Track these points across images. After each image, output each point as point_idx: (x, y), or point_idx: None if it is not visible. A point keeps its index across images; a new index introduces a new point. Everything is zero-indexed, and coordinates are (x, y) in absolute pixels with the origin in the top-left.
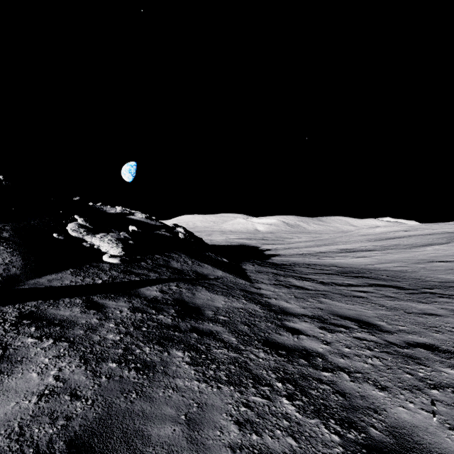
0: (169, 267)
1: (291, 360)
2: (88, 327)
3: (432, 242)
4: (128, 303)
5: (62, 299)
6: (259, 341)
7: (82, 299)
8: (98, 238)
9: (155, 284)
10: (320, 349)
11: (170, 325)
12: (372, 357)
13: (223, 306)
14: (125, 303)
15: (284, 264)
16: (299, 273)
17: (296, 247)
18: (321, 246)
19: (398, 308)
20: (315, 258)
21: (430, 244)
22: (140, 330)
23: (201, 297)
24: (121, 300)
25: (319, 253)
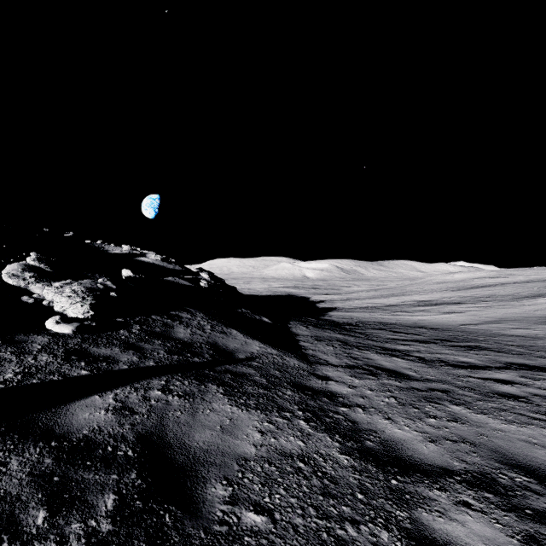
0: (169, 339)
1: None
2: None
3: (541, 293)
4: None
5: None
6: None
7: None
8: (55, 288)
9: (116, 387)
10: None
11: None
12: None
13: (256, 450)
14: None
15: (349, 324)
16: (376, 340)
17: (356, 298)
18: (389, 297)
19: None
20: (386, 314)
21: (539, 294)
22: None
23: (208, 422)
24: None
25: (389, 306)
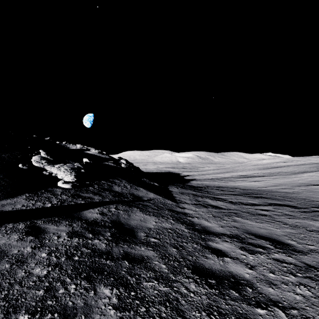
0: (112, 191)
1: (223, 293)
2: (17, 259)
3: (306, 170)
4: (68, 227)
5: (6, 225)
6: (188, 267)
7: (26, 223)
8: (56, 168)
9: (97, 207)
10: (246, 275)
11: (103, 251)
12: (299, 285)
13: (154, 226)
14: (66, 227)
15: (200, 187)
16: (212, 194)
17: (207, 174)
18: (225, 173)
19: (299, 226)
20: (221, 182)
21: (304, 171)
22: (72, 260)
23: (135, 218)
24: (63, 224)
25: (224, 178)
